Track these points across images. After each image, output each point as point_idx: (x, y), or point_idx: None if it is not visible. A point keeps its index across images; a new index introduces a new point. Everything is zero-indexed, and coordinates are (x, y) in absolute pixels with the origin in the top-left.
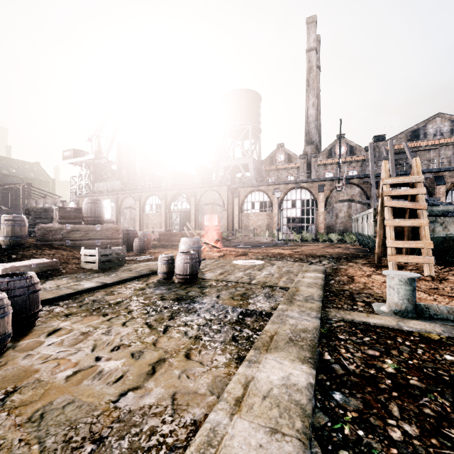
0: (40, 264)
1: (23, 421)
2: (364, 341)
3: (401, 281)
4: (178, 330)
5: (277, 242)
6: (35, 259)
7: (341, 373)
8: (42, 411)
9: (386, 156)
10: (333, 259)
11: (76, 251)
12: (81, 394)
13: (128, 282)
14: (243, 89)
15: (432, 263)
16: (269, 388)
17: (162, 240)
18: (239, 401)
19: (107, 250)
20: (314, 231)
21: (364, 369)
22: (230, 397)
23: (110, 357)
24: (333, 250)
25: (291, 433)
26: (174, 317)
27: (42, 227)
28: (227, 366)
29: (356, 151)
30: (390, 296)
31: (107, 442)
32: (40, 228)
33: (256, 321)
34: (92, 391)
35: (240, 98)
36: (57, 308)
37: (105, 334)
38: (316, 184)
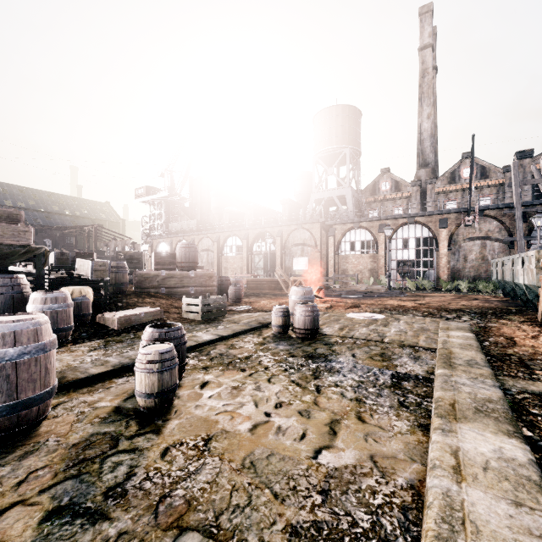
0: (147, 314)
1: (238, 466)
2: None
3: None
4: (332, 391)
5: (390, 292)
6: (139, 307)
7: None
8: (250, 460)
9: (538, 178)
10: (475, 315)
11: (173, 299)
12: (275, 448)
13: (241, 335)
14: (339, 105)
15: None
16: (485, 460)
17: (251, 288)
18: (457, 470)
19: (209, 299)
20: (433, 277)
21: None
22: (444, 465)
23: (279, 414)
24: (469, 303)
25: (540, 508)
26: (319, 376)
27: (140, 273)
28: (412, 433)
29: (490, 173)
30: None
31: (333, 494)
32: (137, 275)
33: (417, 386)
34: (284, 445)
35: (335, 117)
36: (190, 361)
37: (257, 390)
38: (435, 217)
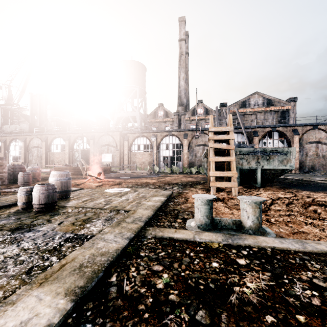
0: None
1: None
2: (158, 256)
3: (202, 202)
4: None
5: (150, 174)
6: None
7: (112, 297)
8: None
9: (226, 116)
10: (181, 186)
11: None
12: None
13: None
14: (132, 60)
15: (236, 187)
16: None
17: None
18: None
19: None
20: (181, 166)
21: (138, 288)
22: None
23: None
24: (186, 179)
25: None
26: None
27: None
28: None
29: (209, 112)
30: (196, 214)
31: None
32: None
33: (73, 246)
34: None
35: (130, 67)
36: None
37: None
38: (182, 133)
